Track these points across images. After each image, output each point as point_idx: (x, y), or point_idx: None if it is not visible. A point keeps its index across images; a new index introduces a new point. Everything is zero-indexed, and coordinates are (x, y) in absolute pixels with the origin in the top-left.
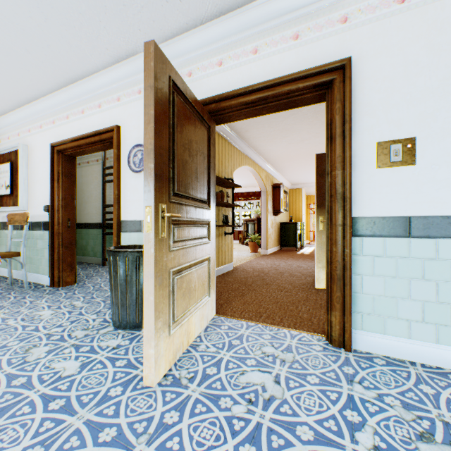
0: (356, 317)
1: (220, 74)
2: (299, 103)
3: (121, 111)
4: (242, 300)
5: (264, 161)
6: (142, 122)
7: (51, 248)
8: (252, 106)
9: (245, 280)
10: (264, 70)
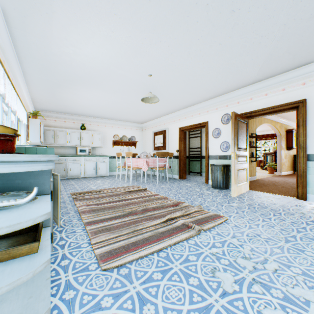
0: (308, 189)
1: (251, 103)
2: (285, 112)
3: (208, 116)
4: (261, 188)
5: (278, 117)
6: (217, 120)
7: (179, 165)
8: (264, 114)
9: (263, 183)
10: (269, 101)
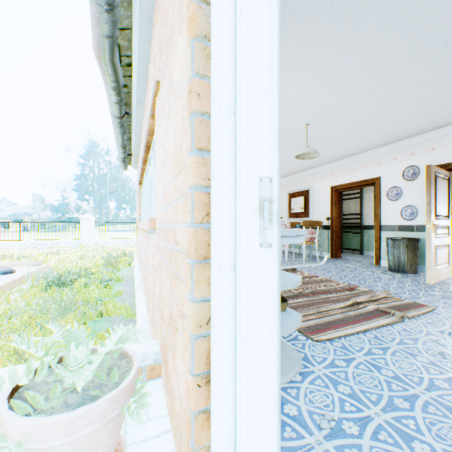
0: None
1: None
2: None
3: (380, 169)
4: None
5: None
6: (396, 175)
7: (330, 238)
8: None
9: None
10: None
